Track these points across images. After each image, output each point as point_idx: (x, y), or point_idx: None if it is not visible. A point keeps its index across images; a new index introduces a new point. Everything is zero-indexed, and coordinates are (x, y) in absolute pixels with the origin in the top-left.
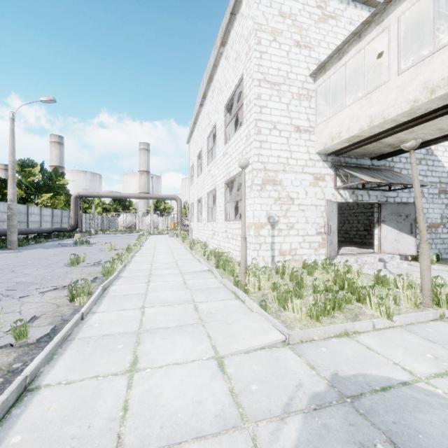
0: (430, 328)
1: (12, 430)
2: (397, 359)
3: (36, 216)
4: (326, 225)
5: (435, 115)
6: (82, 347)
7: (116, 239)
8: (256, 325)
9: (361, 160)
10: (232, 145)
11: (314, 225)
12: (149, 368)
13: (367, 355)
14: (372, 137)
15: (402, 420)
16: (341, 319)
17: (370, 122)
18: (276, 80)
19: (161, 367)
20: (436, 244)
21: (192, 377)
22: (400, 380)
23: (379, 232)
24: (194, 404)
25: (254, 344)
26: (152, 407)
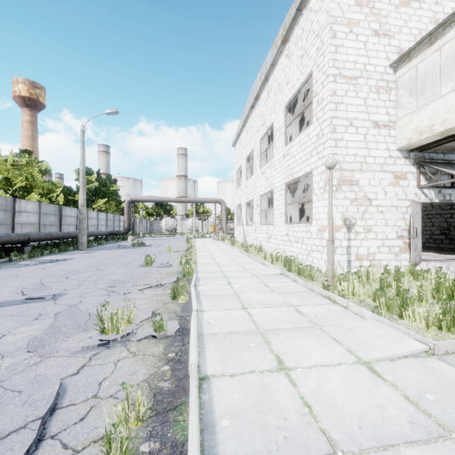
0: None
1: (215, 413)
2: None
3: (94, 220)
4: (411, 227)
5: None
6: (217, 343)
7: (165, 241)
8: (383, 332)
9: (449, 155)
10: (296, 146)
11: (394, 228)
12: (299, 368)
13: None
14: None
15: None
16: None
17: None
18: (352, 74)
19: (310, 367)
20: None
21: (351, 380)
22: None
23: None
24: (377, 408)
25: (396, 351)
26: (333, 406)
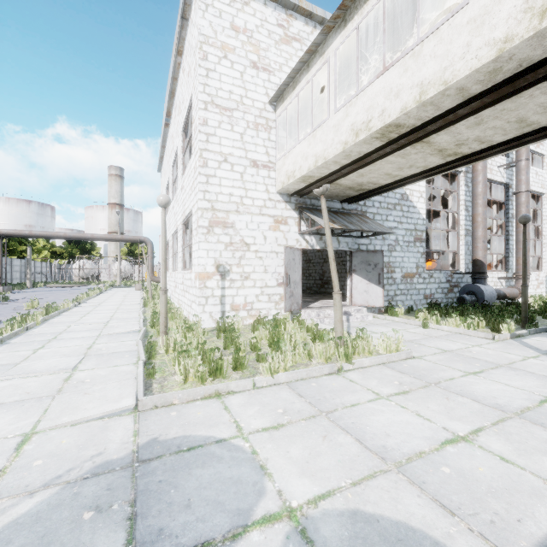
0: (315, 383)
1: None
2: (242, 417)
3: None
4: (284, 274)
5: (372, 159)
6: None
7: (57, 293)
8: (117, 393)
9: (330, 203)
10: (186, 178)
11: (275, 275)
12: None
13: (214, 416)
14: (324, 178)
15: (173, 478)
16: (233, 379)
17: (316, 162)
18: (227, 104)
19: None
20: (411, 295)
21: None
22: (219, 438)
23: (351, 283)
24: None
25: (90, 414)
26: None
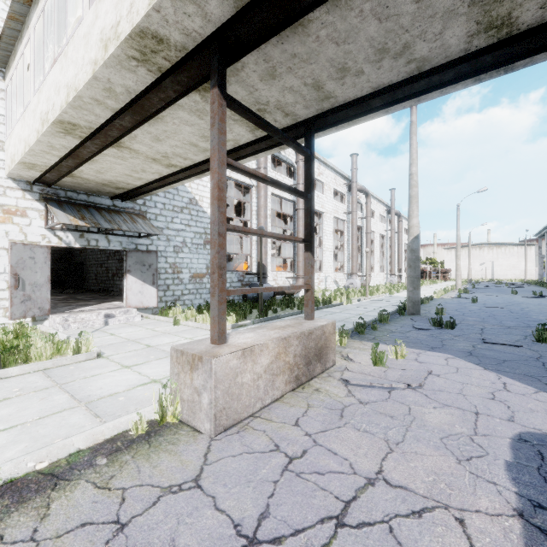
0: None
1: None
2: None
3: None
4: (10, 275)
5: (88, 156)
6: None
7: None
8: None
9: (96, 198)
10: None
11: (4, 276)
12: None
13: None
14: (51, 169)
15: None
16: None
17: (25, 148)
18: None
19: None
20: (201, 294)
21: None
22: None
23: (126, 284)
24: None
25: None
26: None
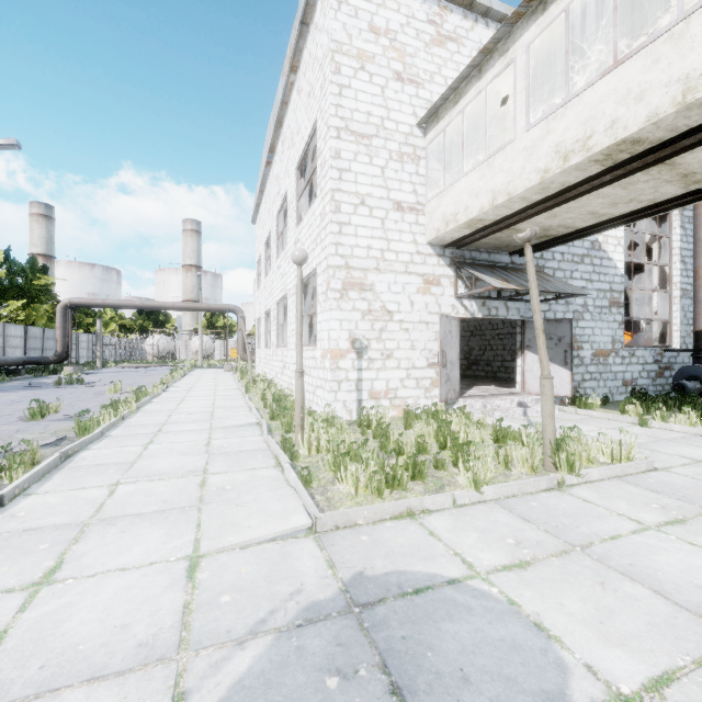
0: (535, 502)
1: None
2: (462, 547)
3: None
4: (439, 352)
5: (578, 192)
6: None
7: (134, 375)
8: (279, 506)
9: (496, 256)
10: (304, 229)
11: (424, 353)
12: (73, 578)
13: (422, 544)
14: (500, 222)
15: (418, 633)
16: (416, 493)
17: (493, 200)
18: (364, 129)
19: (94, 575)
20: (605, 380)
21: (135, 589)
22: (448, 577)
23: (523, 363)
24: (115, 630)
25: (260, 534)
26: (44, 637)
